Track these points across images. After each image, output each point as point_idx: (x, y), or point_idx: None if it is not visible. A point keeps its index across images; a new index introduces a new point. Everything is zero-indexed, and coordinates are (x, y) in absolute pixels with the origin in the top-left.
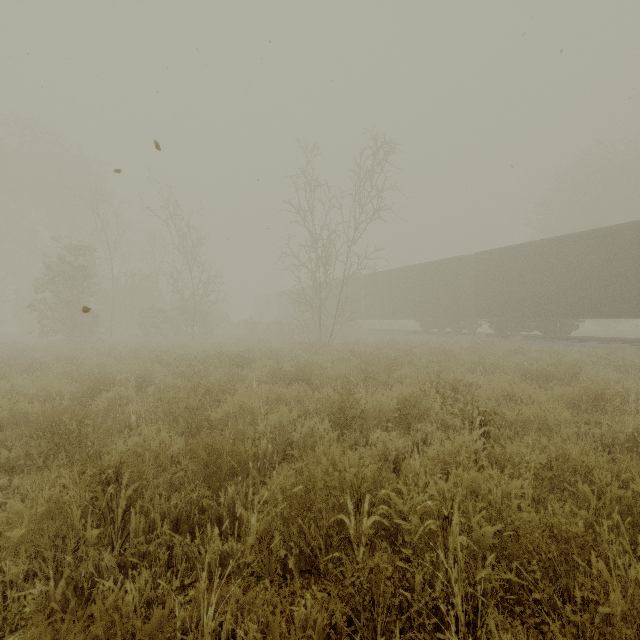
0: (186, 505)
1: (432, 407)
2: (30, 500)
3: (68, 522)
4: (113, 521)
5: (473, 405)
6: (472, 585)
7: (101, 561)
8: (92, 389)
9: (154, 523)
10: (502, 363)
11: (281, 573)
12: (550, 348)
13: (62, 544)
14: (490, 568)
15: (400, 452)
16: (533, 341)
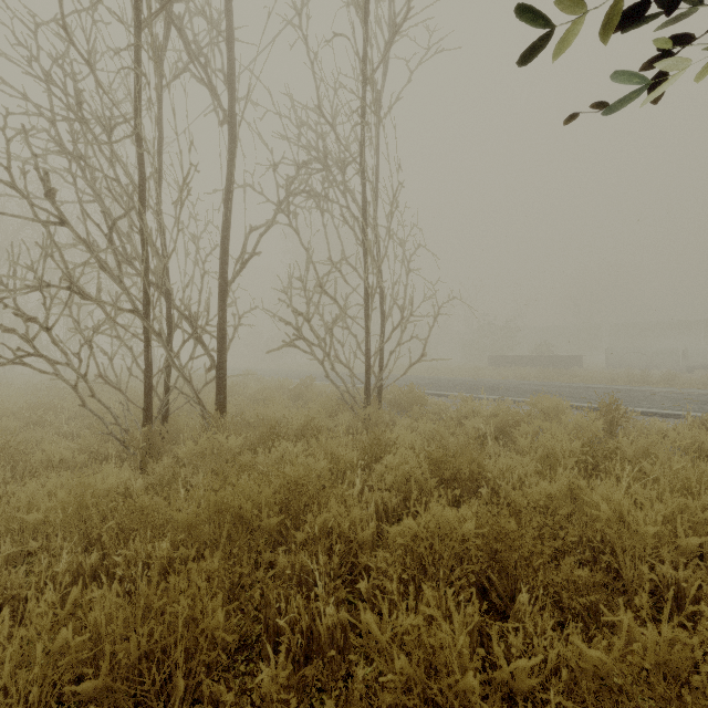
0: None
1: None
2: None
3: None
4: None
5: None
6: None
7: None
8: None
9: None
10: None
11: None
12: None
13: None
14: None
15: None
16: None
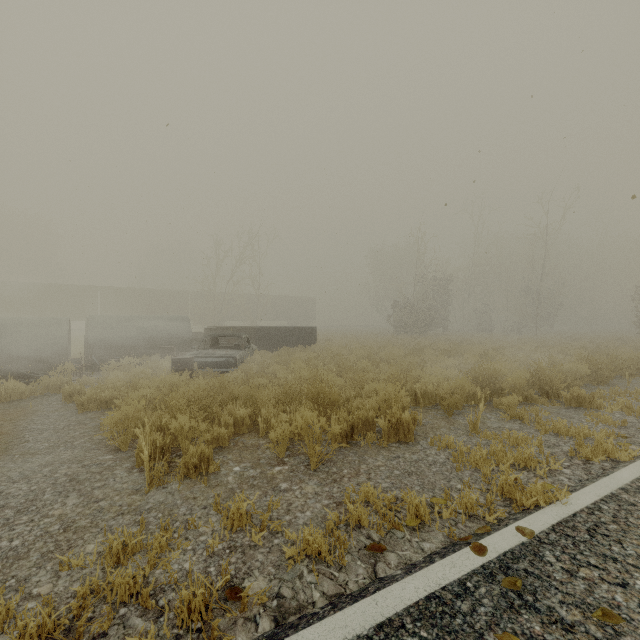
0: None
1: None
2: None
3: None
4: None
5: None
6: None
7: None
8: None
9: None
10: None
11: None
12: None
13: None
14: None
15: None
16: None
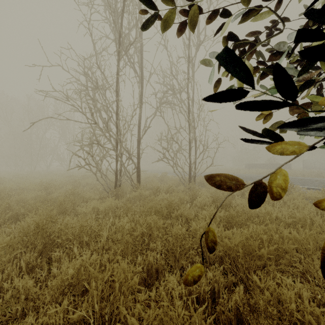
0: None
1: None
2: None
3: None
4: None
5: None
6: None
7: None
8: None
9: None
10: None
11: None
12: None
13: None
14: None
15: None
16: None
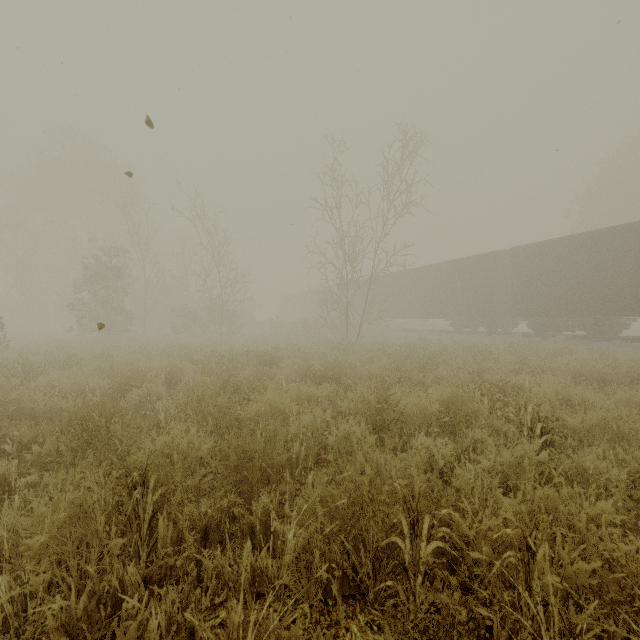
0: (216, 513)
1: (481, 411)
2: (56, 501)
3: (92, 528)
4: (139, 528)
5: (533, 410)
6: (566, 637)
7: (126, 573)
8: (124, 385)
9: (182, 532)
10: (548, 364)
11: (323, 600)
12: (598, 349)
13: (87, 550)
14: (586, 615)
15: (447, 460)
16: (577, 341)
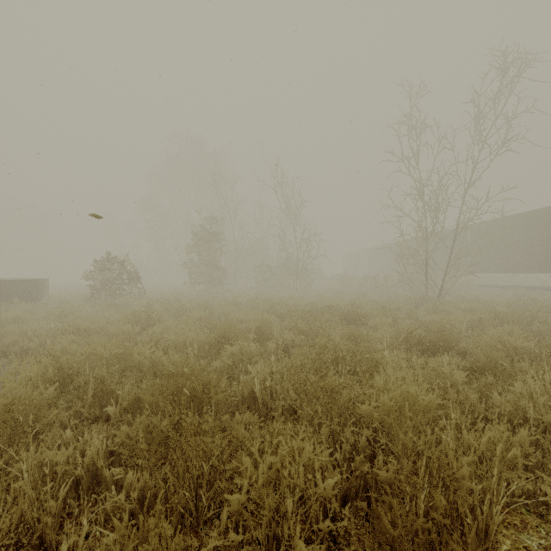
0: None
1: None
2: None
3: None
4: None
5: None
6: None
7: None
8: (218, 340)
9: None
10: None
11: None
12: None
13: None
14: None
15: None
16: None
